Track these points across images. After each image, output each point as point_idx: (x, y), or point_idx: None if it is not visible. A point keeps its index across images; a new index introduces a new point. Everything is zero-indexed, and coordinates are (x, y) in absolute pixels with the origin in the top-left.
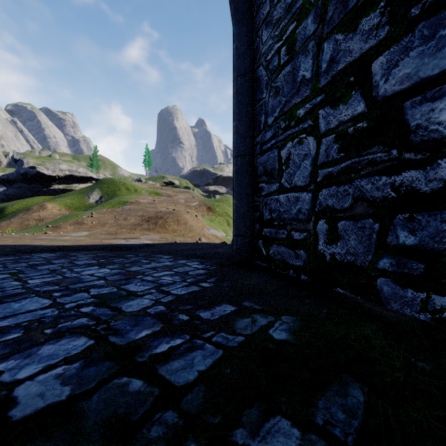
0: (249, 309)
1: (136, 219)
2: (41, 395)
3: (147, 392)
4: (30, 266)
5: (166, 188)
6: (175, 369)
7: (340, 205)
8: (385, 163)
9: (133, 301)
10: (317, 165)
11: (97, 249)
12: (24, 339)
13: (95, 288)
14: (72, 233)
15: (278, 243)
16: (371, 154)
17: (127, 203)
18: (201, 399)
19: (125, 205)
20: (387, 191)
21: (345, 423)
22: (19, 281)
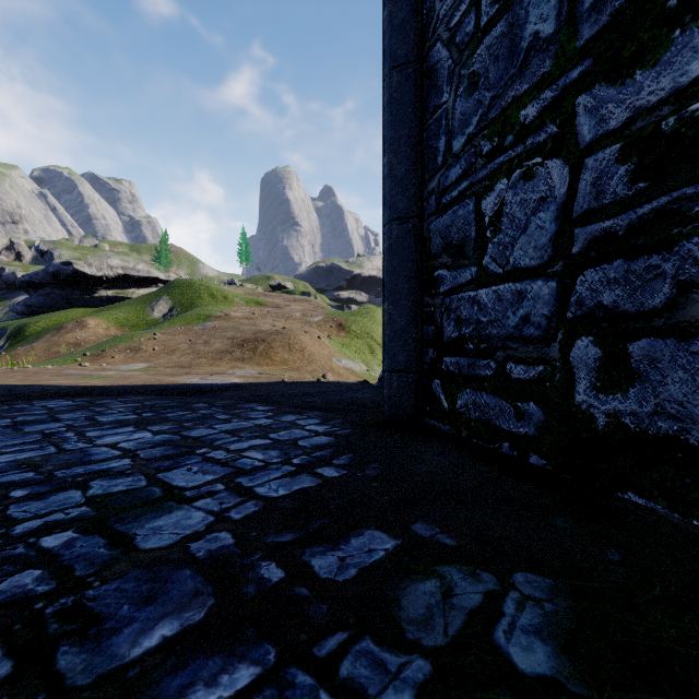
0: (430, 545)
1: (224, 342)
2: None
3: None
4: (13, 425)
5: (272, 294)
6: None
7: (636, 303)
8: None
9: (168, 516)
10: (571, 218)
11: (149, 393)
12: None
13: (105, 477)
14: (120, 366)
15: (475, 386)
16: None
17: (210, 317)
18: None
19: (208, 321)
20: None
21: None
22: None
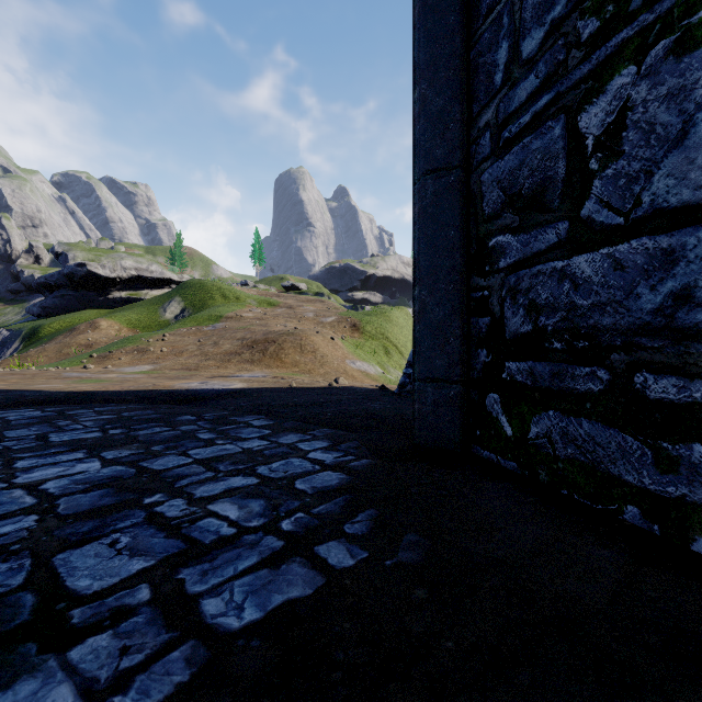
0: None
1: (233, 343)
2: None
3: None
4: None
5: (285, 295)
6: None
7: None
8: None
9: None
10: None
11: (137, 401)
12: None
13: None
14: (125, 368)
15: (566, 408)
16: None
17: (221, 318)
18: None
19: (219, 321)
20: None
21: None
22: None
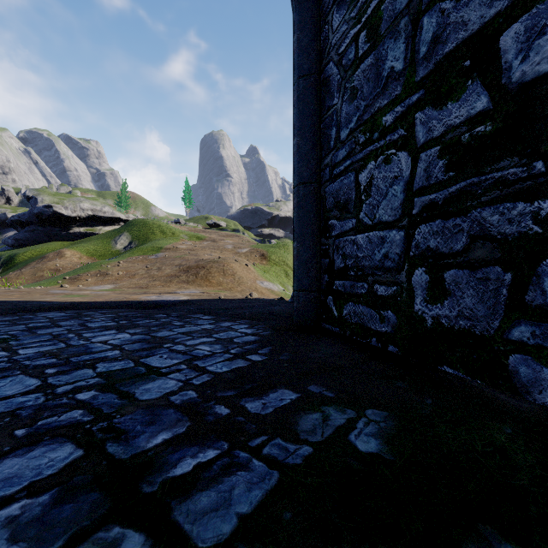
0: (318, 397)
1: (173, 269)
2: None
3: None
4: (28, 329)
5: (210, 231)
6: (201, 511)
7: (448, 247)
8: (522, 182)
9: (153, 382)
10: (412, 191)
11: (120, 307)
12: None
13: (105, 361)
14: (93, 287)
15: (355, 301)
16: (498, 170)
17: (161, 249)
18: None
19: (160, 252)
20: (525, 224)
21: None
22: (7, 350)
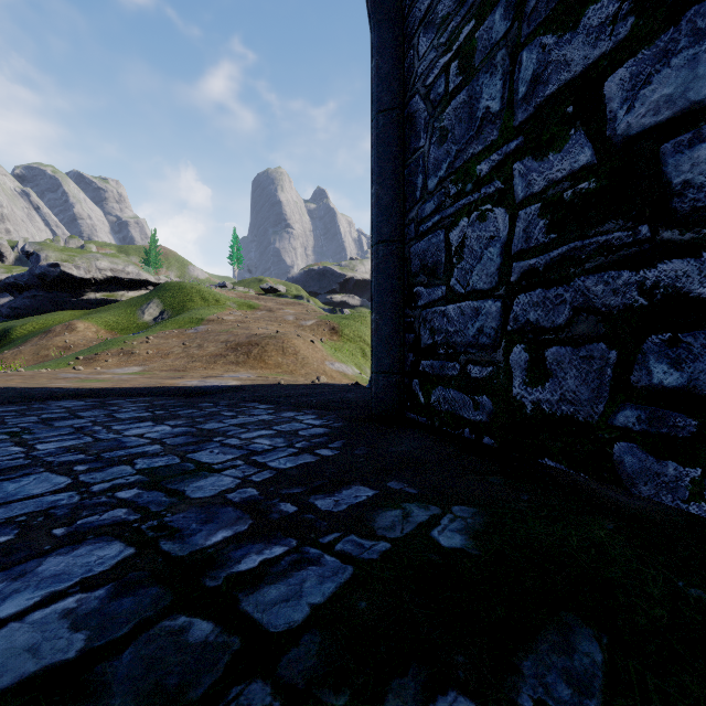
0: (398, 493)
1: (218, 346)
2: (33, 649)
3: (219, 645)
4: (42, 421)
5: (265, 298)
6: (271, 601)
7: (549, 321)
8: (627, 248)
9: (205, 480)
10: (510, 255)
11: (154, 395)
12: (16, 545)
13: (145, 457)
14: (115, 369)
15: (445, 384)
16: (603, 234)
17: (203, 321)
18: (313, 659)
19: (200, 324)
20: (631, 295)
21: (573, 705)
22: (22, 445)
